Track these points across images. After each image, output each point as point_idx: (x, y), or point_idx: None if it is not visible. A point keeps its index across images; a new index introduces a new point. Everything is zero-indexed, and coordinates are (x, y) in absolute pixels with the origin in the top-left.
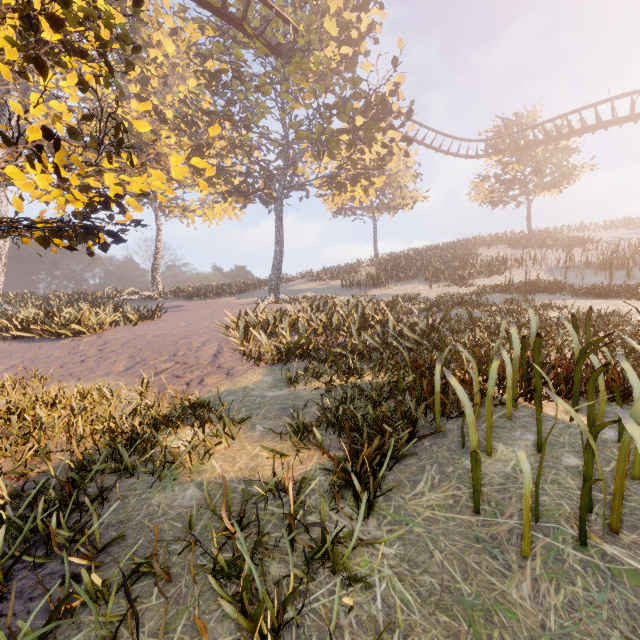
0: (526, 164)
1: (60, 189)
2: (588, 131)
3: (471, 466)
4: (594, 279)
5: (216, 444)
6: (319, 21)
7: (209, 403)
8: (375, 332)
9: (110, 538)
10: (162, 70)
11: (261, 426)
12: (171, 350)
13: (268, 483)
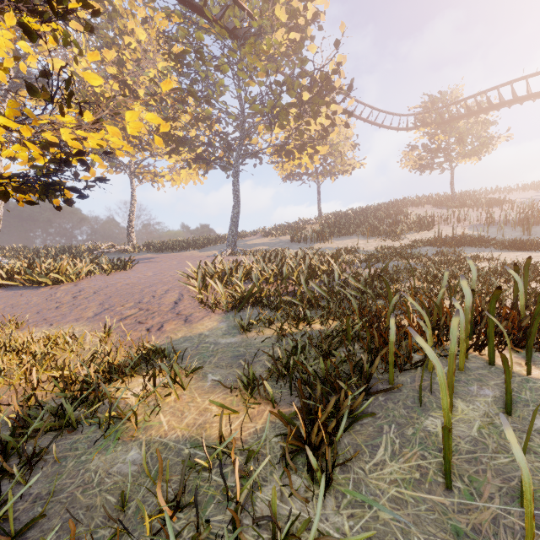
0: (450, 135)
1: (21, 144)
2: (505, 105)
3: (445, 440)
4: (513, 234)
5: (166, 396)
6: (271, 9)
7: (164, 350)
8: (321, 281)
9: (34, 516)
10: (136, 55)
11: (213, 375)
12: (137, 297)
13: (214, 447)
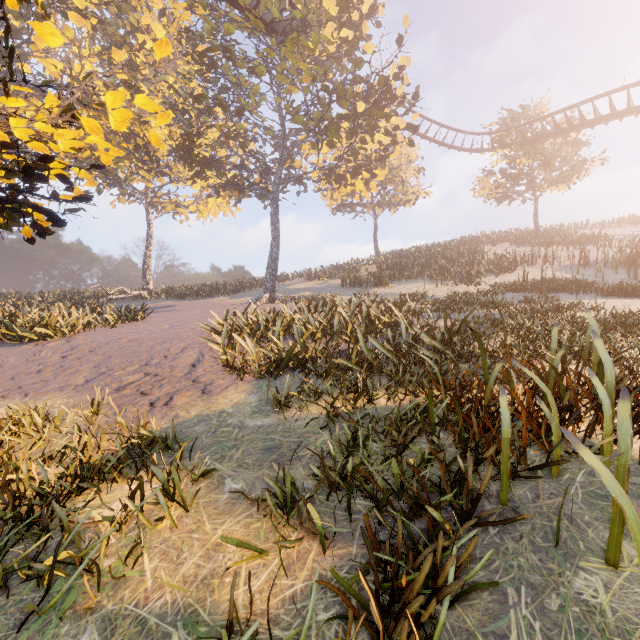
0: (534, 158)
1: None
2: (601, 122)
3: None
4: (615, 277)
5: (158, 519)
6: None
7: (166, 439)
8: (382, 336)
9: None
10: (152, 58)
11: (232, 481)
12: (144, 358)
13: None
